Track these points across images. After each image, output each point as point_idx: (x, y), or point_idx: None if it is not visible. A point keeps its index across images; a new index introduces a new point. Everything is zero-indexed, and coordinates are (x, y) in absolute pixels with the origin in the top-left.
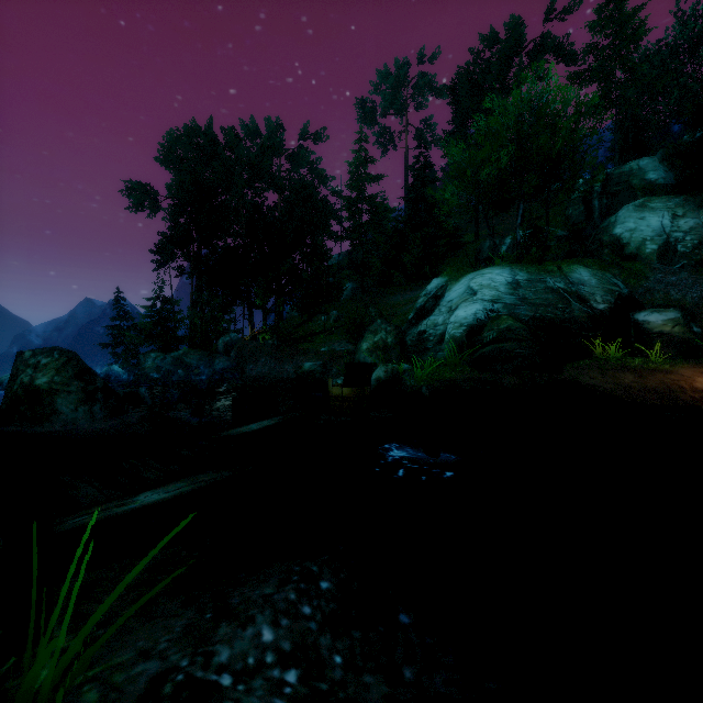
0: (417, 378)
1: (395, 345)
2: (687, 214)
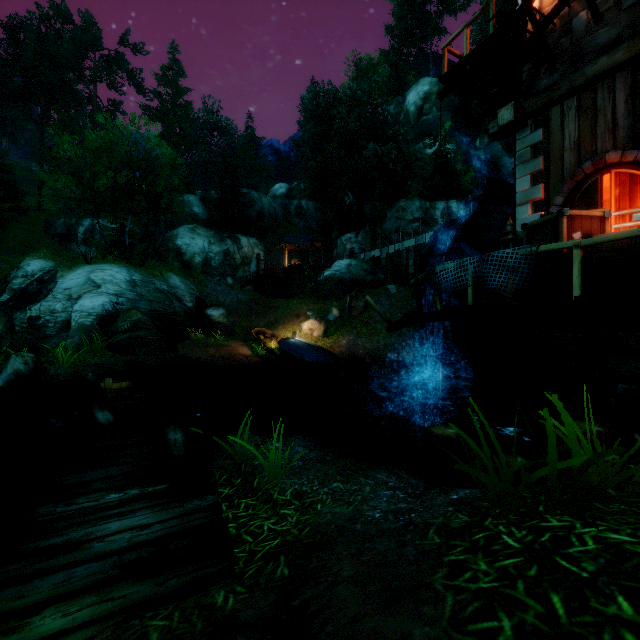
0: (66, 366)
1: (6, 333)
2: (216, 243)
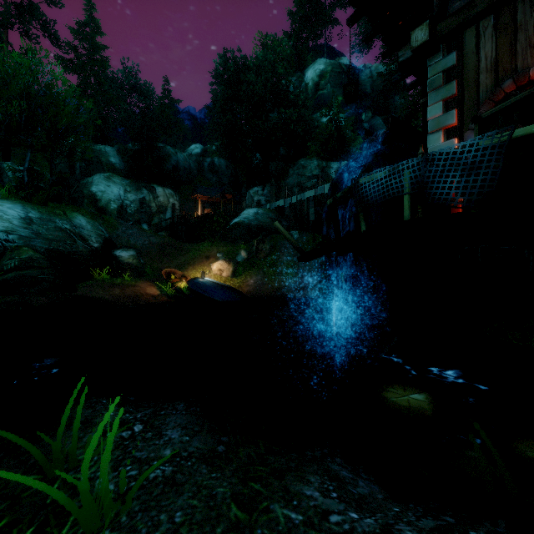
0: None
1: None
2: (132, 192)
